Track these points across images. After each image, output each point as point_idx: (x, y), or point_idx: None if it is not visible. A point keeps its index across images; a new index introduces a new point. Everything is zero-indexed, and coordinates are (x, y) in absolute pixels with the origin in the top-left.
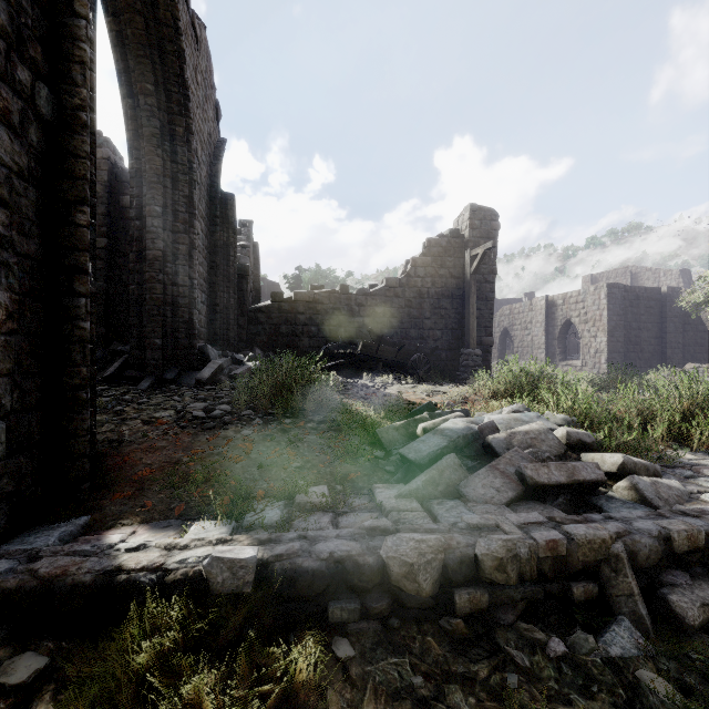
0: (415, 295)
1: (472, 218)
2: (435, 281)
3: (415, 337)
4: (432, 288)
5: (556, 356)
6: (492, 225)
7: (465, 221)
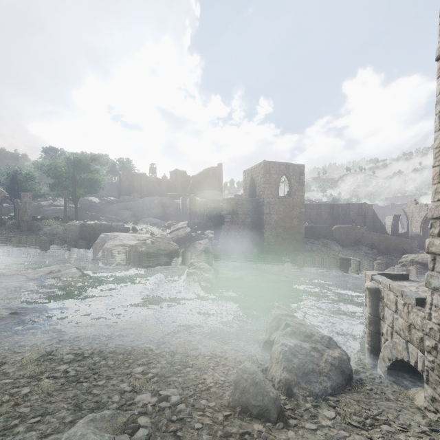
0: None
1: None
2: None
3: None
4: None
5: None
6: None
7: None
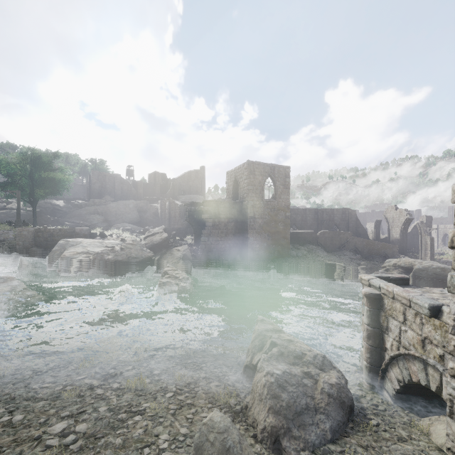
0: (412, 235)
1: (426, 218)
2: (417, 232)
3: (412, 244)
4: (416, 233)
5: (441, 245)
6: (431, 219)
7: (424, 218)
